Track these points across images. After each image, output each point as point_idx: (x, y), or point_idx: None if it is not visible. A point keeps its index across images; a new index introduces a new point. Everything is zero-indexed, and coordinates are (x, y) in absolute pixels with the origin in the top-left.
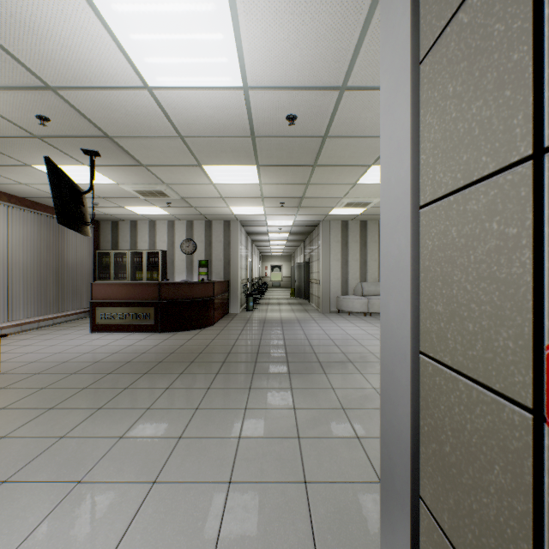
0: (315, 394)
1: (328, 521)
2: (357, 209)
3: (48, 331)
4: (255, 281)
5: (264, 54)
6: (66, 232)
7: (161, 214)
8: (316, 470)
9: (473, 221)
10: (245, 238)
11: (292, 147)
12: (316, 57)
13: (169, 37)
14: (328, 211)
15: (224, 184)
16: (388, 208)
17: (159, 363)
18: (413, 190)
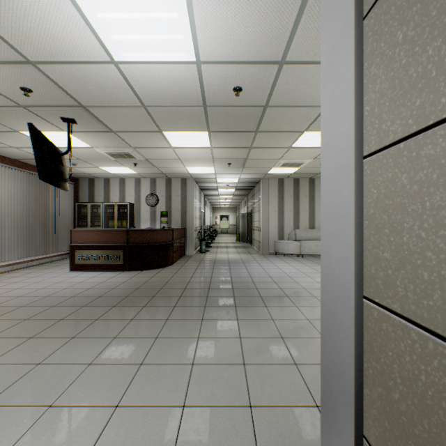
0: (257, 324)
1: (272, 444)
2: (291, 169)
3: (35, 270)
4: (207, 228)
5: (214, 31)
6: (50, 187)
7: (129, 172)
8: (259, 395)
9: (428, 167)
10: (199, 193)
11: (238, 116)
12: (259, 34)
13: (131, 15)
14: (268, 170)
15: (181, 148)
16: (329, 160)
17: (126, 297)
18: (357, 140)
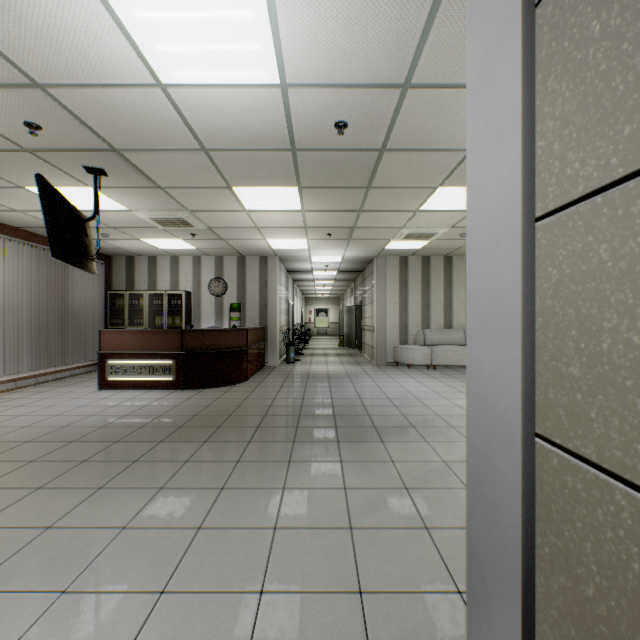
0: (370, 468)
1: None
2: (418, 242)
3: (48, 388)
4: (297, 328)
5: (307, 39)
6: (71, 269)
7: (185, 247)
8: (374, 575)
9: None
10: (285, 277)
11: (342, 164)
12: (373, 42)
13: (184, 15)
14: (385, 244)
15: (259, 211)
16: (480, 225)
17: (179, 428)
18: (526, 193)
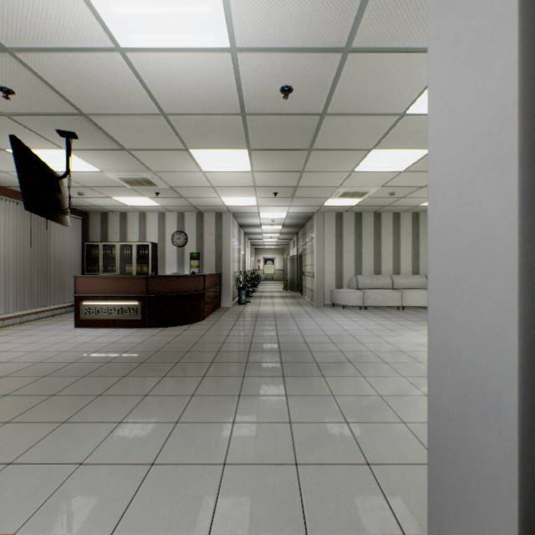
0: (313, 402)
1: None
2: (352, 200)
3: (30, 326)
4: (248, 274)
5: (254, 1)
6: (52, 223)
7: (151, 205)
8: (319, 516)
9: None
10: (238, 231)
11: (287, 128)
12: (317, 5)
13: None
14: (323, 202)
15: (214, 172)
16: (449, 156)
17: (142, 363)
18: (525, 105)
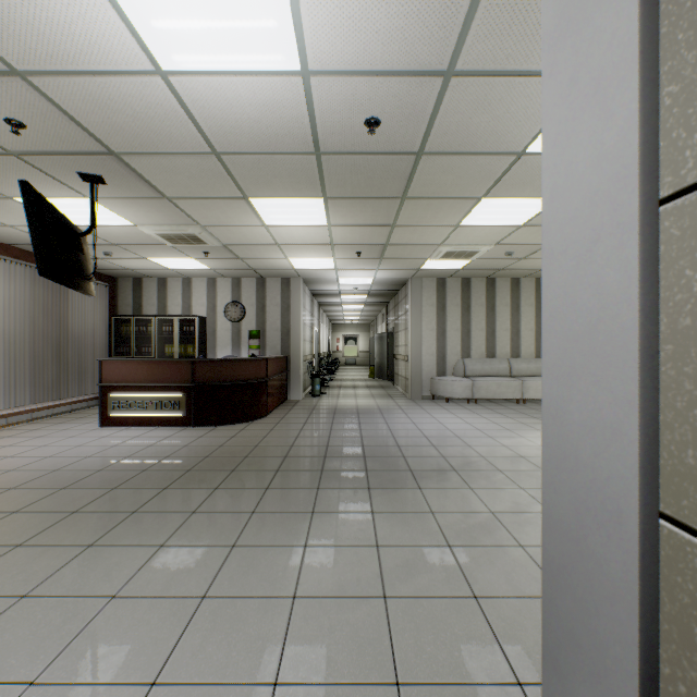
0: (406, 521)
1: None
2: (458, 261)
3: (43, 425)
4: (323, 357)
5: (332, 13)
6: (70, 291)
7: (198, 267)
8: (413, 660)
9: None
10: (310, 301)
11: (373, 170)
12: (412, 18)
13: None
14: (420, 264)
15: (279, 226)
16: (565, 218)
17: (187, 472)
18: (646, 164)
